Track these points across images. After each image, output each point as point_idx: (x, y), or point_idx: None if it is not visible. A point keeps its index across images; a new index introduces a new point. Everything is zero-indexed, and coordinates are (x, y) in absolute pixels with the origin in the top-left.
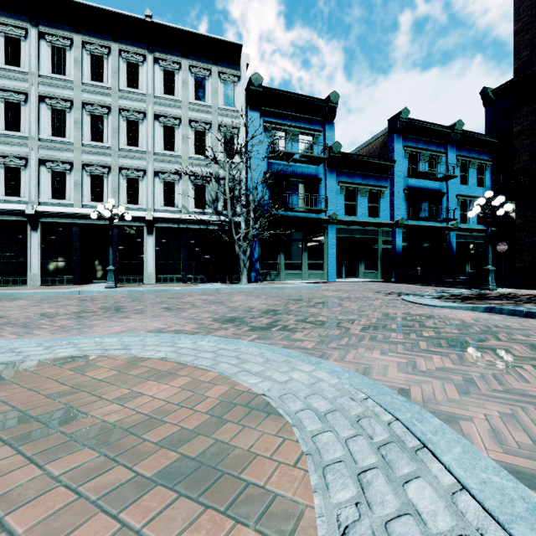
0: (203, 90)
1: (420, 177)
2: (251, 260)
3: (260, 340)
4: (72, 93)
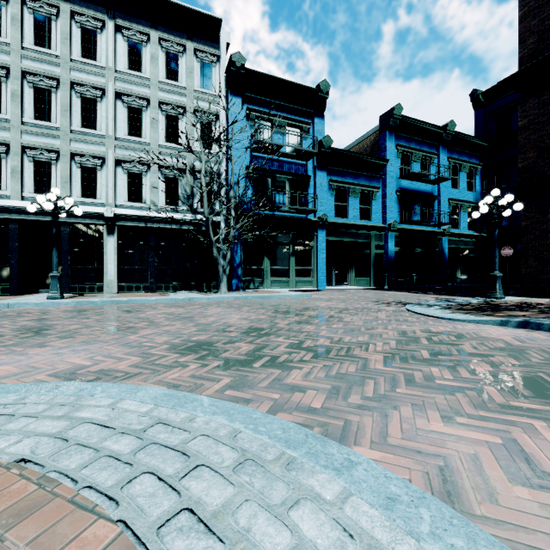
0: (176, 69)
1: (412, 179)
2: (232, 265)
3: (233, 390)
4: (9, 58)
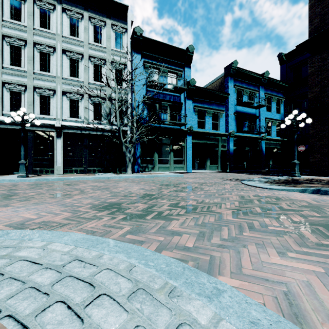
0: (100, 36)
1: (243, 106)
2: (135, 157)
3: (132, 235)
4: None
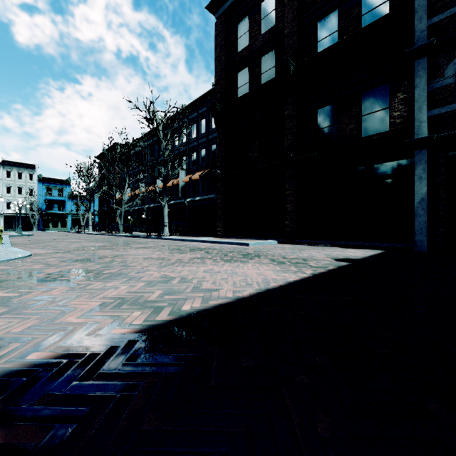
0: (22, 176)
1: None
2: (39, 225)
3: None
4: None
